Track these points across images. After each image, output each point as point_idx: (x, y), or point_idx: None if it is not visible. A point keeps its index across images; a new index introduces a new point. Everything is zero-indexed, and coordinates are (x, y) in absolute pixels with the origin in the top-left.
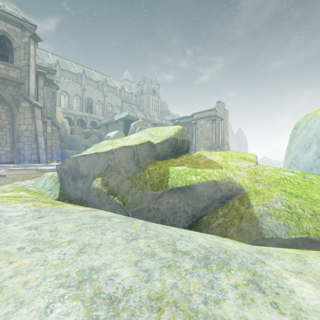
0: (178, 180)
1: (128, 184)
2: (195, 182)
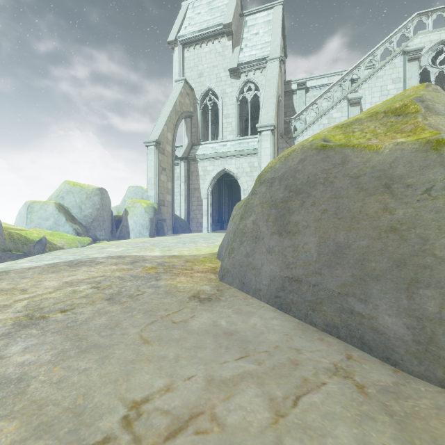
0: (33, 237)
1: (11, 243)
2: (41, 237)
